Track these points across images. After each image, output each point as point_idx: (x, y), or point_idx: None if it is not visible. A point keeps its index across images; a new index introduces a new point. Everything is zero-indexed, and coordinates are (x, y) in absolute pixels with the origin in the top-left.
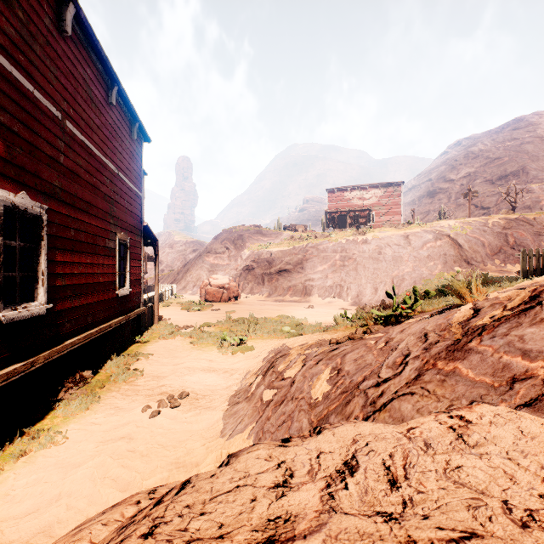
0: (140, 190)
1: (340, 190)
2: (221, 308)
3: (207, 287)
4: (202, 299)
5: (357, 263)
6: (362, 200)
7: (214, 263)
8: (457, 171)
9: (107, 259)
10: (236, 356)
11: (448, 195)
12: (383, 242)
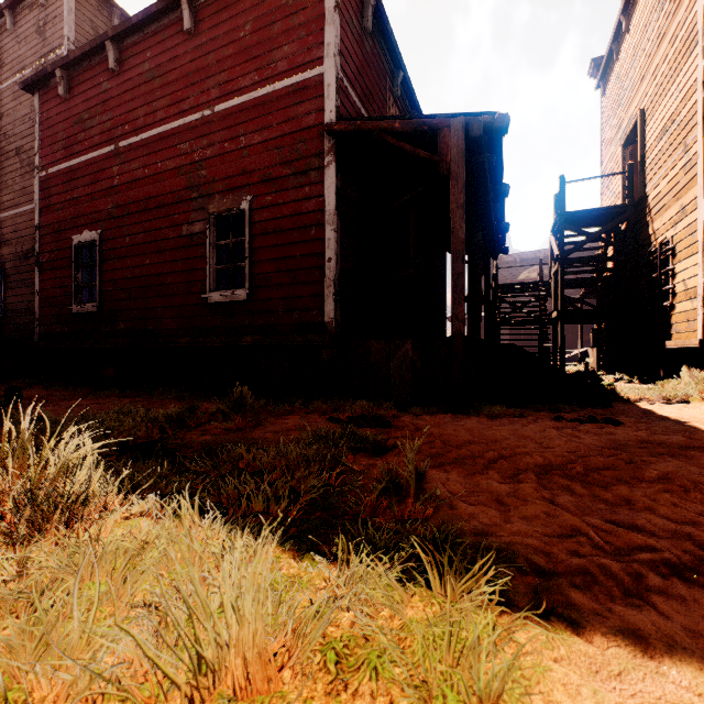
0: (320, 63)
1: None
2: None
3: None
4: None
5: None
6: None
7: None
8: None
9: (186, 252)
10: None
11: None
12: None
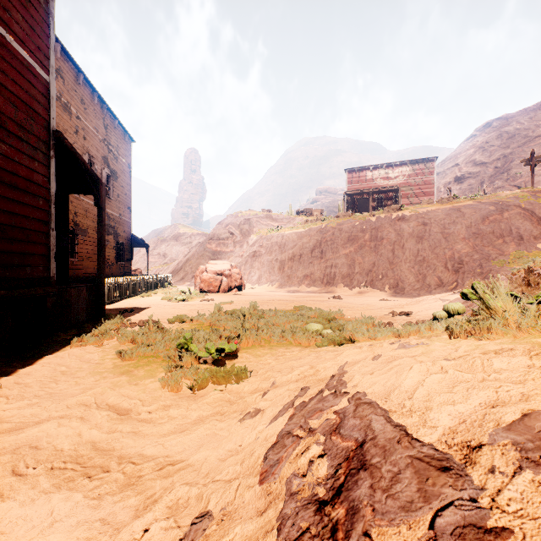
0: (45, 69)
1: (361, 170)
2: (216, 298)
3: (202, 274)
4: (197, 289)
5: (394, 243)
6: (387, 180)
7: (216, 251)
8: (490, 153)
9: None
10: (200, 398)
11: (480, 179)
12: (427, 217)
